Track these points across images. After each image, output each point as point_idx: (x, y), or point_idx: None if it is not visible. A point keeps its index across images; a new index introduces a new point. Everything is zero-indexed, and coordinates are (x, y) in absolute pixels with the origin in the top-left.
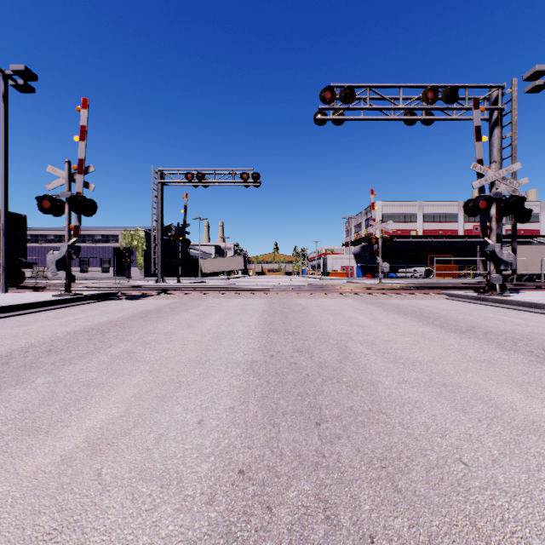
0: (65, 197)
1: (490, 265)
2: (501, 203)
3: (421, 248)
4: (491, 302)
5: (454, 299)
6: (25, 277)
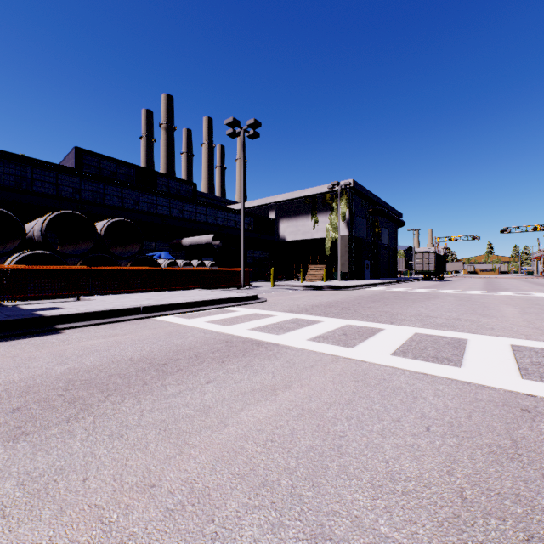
0: None
1: None
2: None
3: None
4: None
5: None
6: None
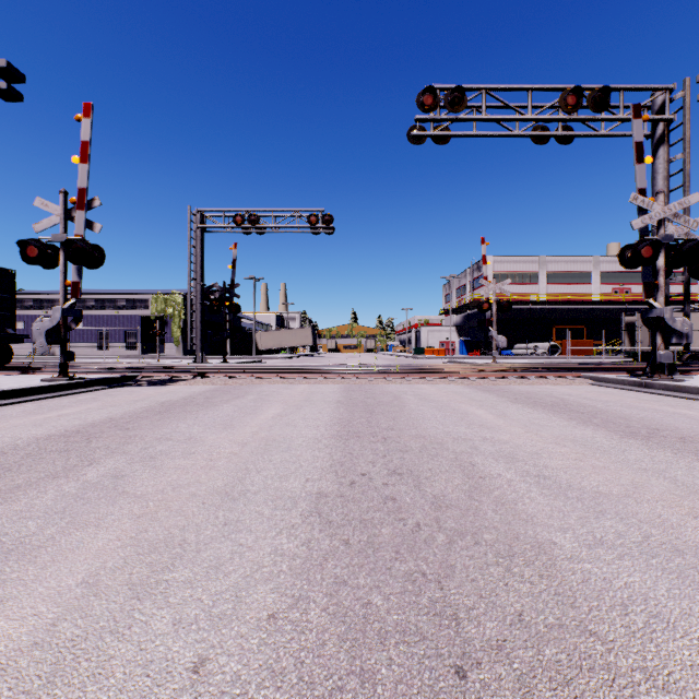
0: (60, 241)
1: (656, 337)
2: (672, 251)
3: (544, 317)
4: (659, 390)
5: (603, 385)
6: (12, 354)
